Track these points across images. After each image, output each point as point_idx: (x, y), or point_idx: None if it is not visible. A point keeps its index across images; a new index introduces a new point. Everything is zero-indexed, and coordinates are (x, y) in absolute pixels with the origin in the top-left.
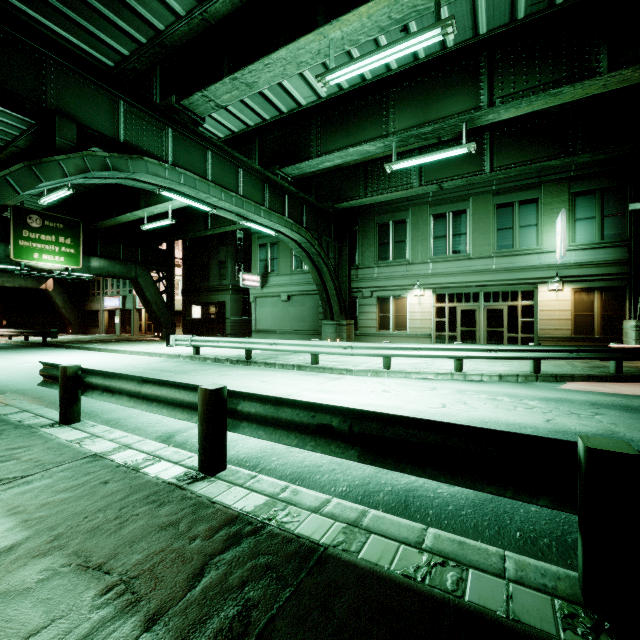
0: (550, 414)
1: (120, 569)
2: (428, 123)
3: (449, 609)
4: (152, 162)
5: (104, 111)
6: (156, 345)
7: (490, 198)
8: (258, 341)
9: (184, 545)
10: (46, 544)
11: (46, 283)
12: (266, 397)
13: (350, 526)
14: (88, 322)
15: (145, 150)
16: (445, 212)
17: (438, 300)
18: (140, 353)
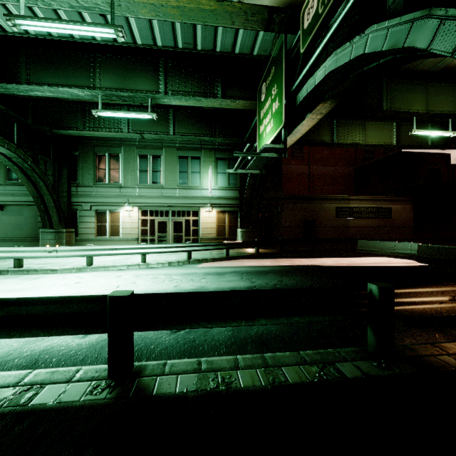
0: (180, 282)
1: None
2: (126, 90)
3: (10, 415)
4: None
5: None
6: None
7: (175, 151)
8: None
9: None
10: None
11: None
12: None
13: None
14: None
15: None
16: (147, 154)
17: (143, 214)
18: None
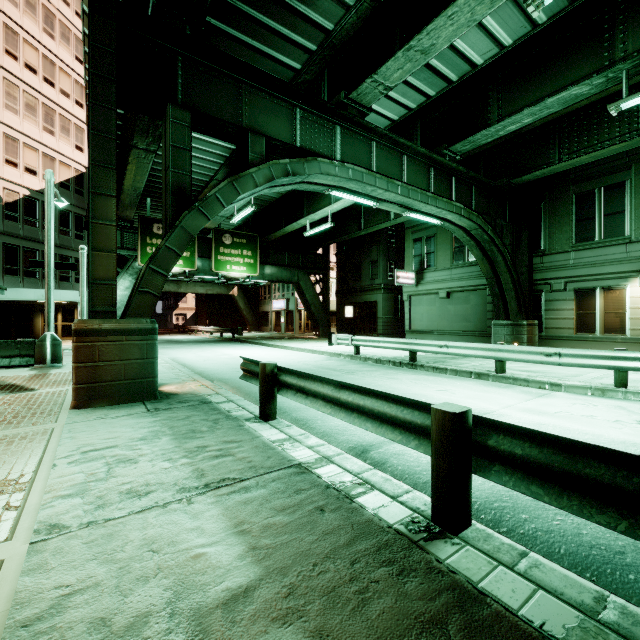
0: None
1: None
2: None
3: None
4: (324, 162)
5: (284, 122)
6: (316, 343)
7: None
8: (425, 342)
9: None
10: (281, 599)
11: (233, 290)
12: (548, 436)
13: None
14: (261, 321)
15: (317, 152)
16: None
17: None
18: (305, 350)
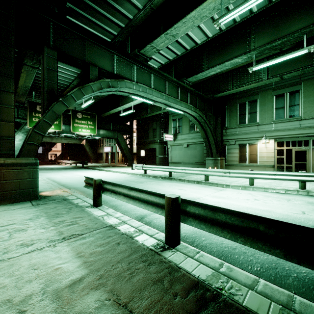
0: None
1: (137, 310)
2: (278, 39)
3: None
4: (128, 82)
5: (108, 61)
6: (126, 168)
7: None
8: (175, 168)
9: (171, 299)
10: (96, 280)
11: (83, 141)
12: (206, 205)
13: (285, 308)
14: (98, 158)
15: (124, 77)
16: (283, 93)
17: (278, 145)
18: (120, 172)
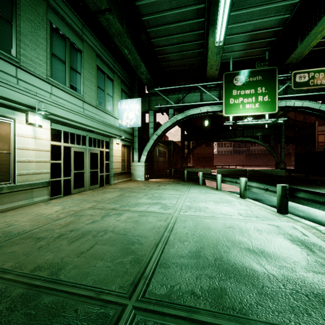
0: None
1: None
2: None
3: None
4: None
5: None
6: None
7: (95, 56)
8: None
9: None
10: None
11: None
12: None
13: None
14: None
15: None
16: (65, 33)
17: (54, 137)
18: None
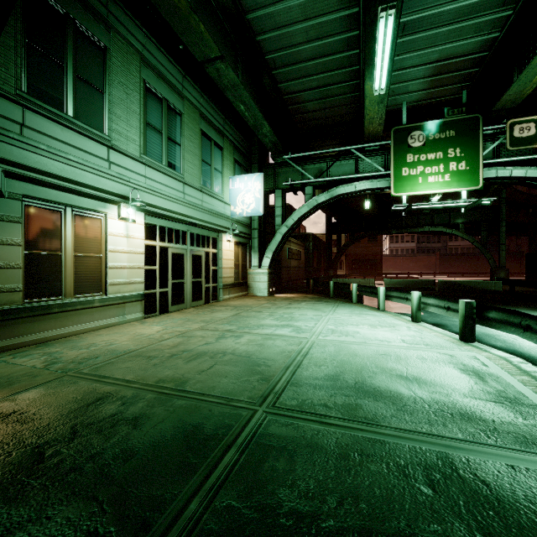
0: None
1: None
2: None
3: None
4: None
5: None
6: None
7: (198, 117)
8: None
9: None
10: None
11: None
12: None
13: None
14: None
15: None
16: (161, 93)
17: (148, 234)
18: None
